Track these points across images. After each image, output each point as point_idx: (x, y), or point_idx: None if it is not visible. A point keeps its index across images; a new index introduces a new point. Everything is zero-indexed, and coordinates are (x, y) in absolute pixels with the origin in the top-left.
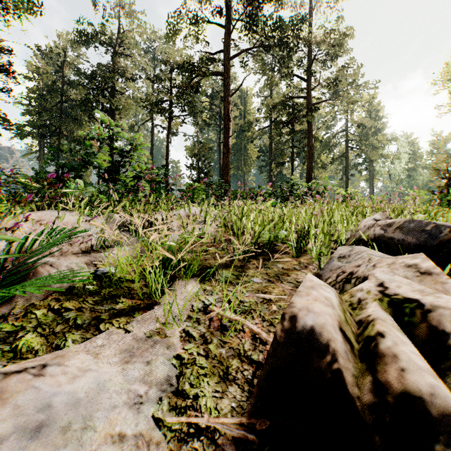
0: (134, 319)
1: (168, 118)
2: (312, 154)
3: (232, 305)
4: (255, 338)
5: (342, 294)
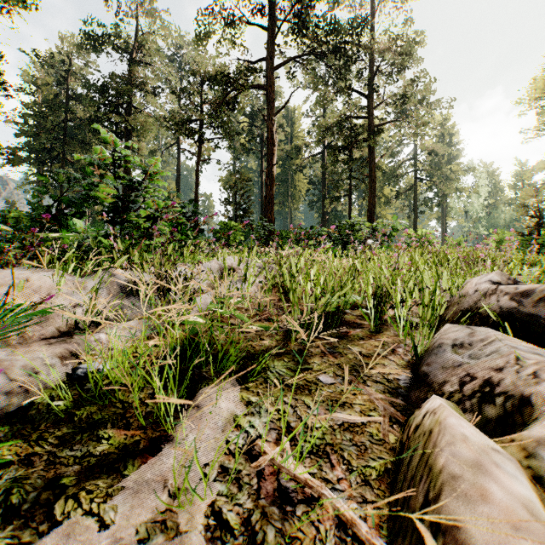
0: (122, 485)
1: (198, 141)
2: (374, 187)
3: (299, 451)
4: (342, 521)
5: (501, 440)
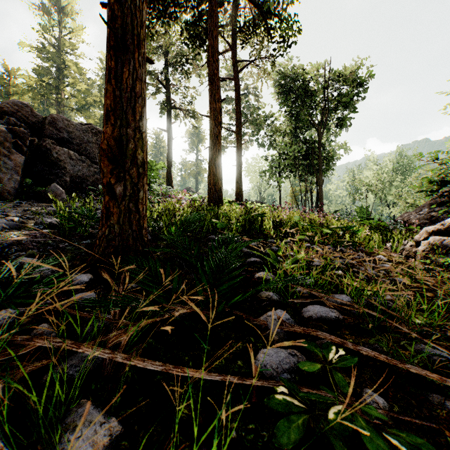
0: None
1: None
2: None
3: None
4: None
5: None
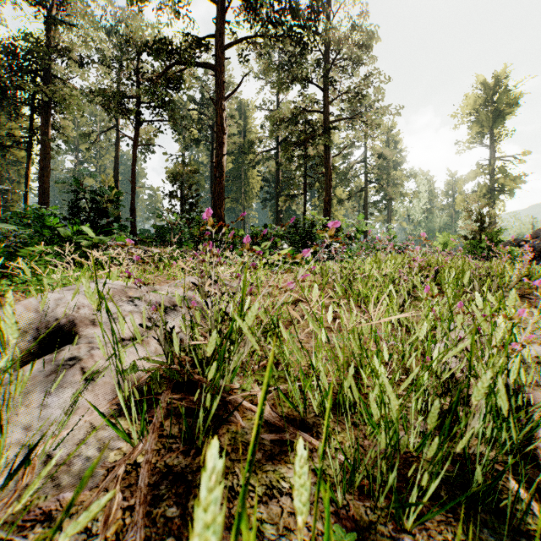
0: None
1: (136, 122)
2: (330, 186)
3: None
4: None
5: None
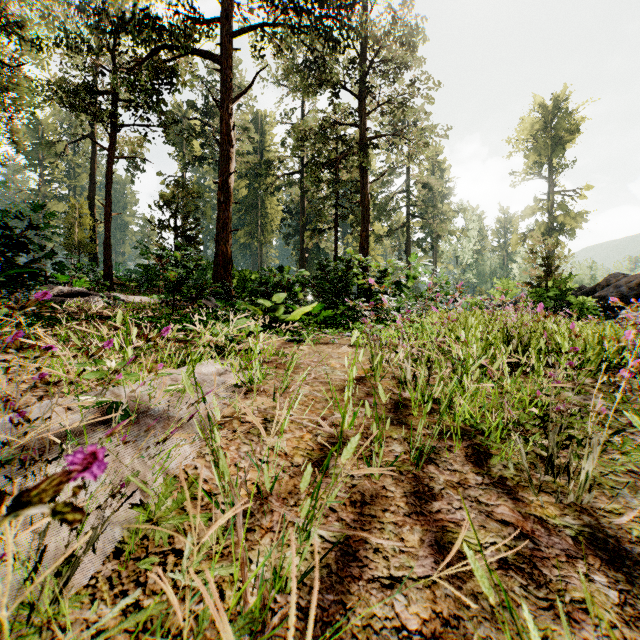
0: None
1: (111, 127)
2: (368, 218)
3: None
4: None
5: None
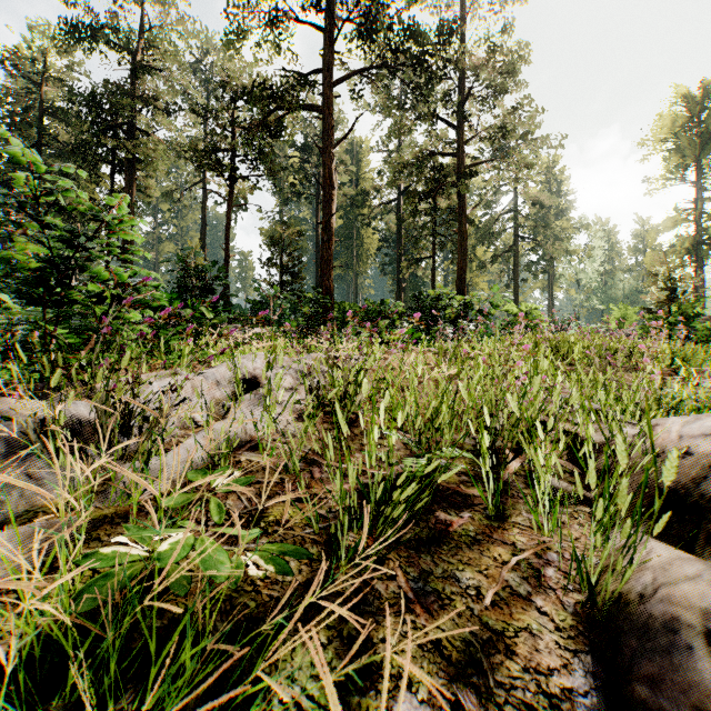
0: None
1: (229, 179)
2: (466, 247)
3: None
4: None
5: None
